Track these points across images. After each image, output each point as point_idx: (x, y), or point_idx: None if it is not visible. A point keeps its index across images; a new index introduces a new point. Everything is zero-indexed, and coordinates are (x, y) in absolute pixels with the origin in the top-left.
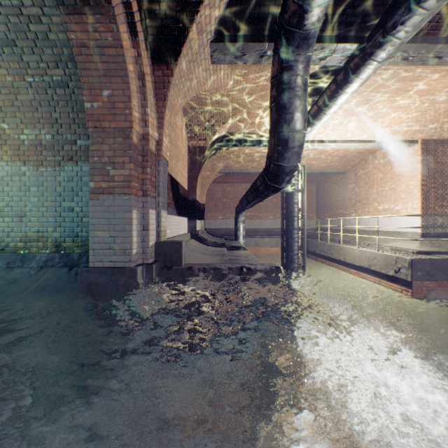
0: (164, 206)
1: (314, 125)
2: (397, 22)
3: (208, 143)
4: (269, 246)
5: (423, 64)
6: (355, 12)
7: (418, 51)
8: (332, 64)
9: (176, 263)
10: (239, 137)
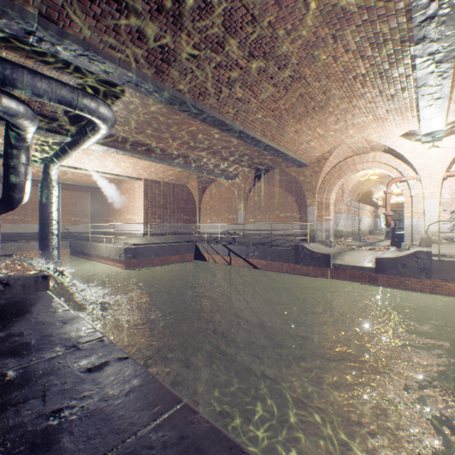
0: None
1: (60, 161)
2: (81, 139)
3: None
4: (37, 249)
5: (111, 152)
6: (62, 125)
7: (104, 148)
8: (58, 139)
9: None
10: None
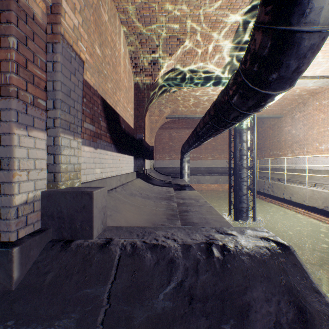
0: (70, 129)
1: None
2: None
3: (154, 79)
4: (209, 182)
5: None
6: None
7: None
8: None
9: (80, 233)
10: (186, 74)
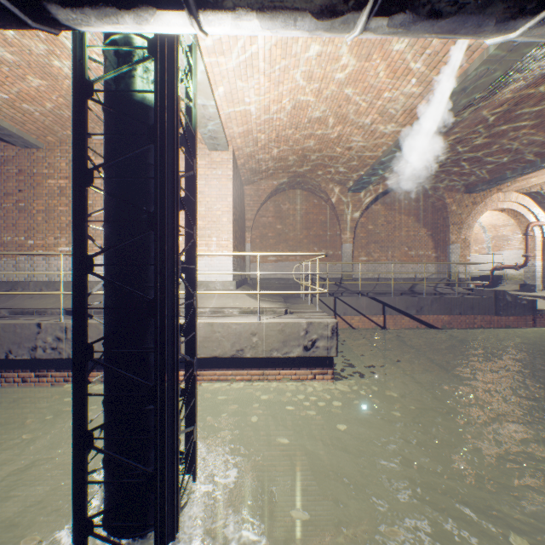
0: None
1: None
2: None
3: None
4: None
5: None
6: None
7: None
8: None
9: None
10: None
